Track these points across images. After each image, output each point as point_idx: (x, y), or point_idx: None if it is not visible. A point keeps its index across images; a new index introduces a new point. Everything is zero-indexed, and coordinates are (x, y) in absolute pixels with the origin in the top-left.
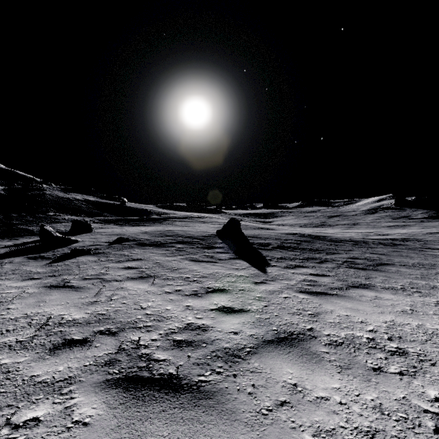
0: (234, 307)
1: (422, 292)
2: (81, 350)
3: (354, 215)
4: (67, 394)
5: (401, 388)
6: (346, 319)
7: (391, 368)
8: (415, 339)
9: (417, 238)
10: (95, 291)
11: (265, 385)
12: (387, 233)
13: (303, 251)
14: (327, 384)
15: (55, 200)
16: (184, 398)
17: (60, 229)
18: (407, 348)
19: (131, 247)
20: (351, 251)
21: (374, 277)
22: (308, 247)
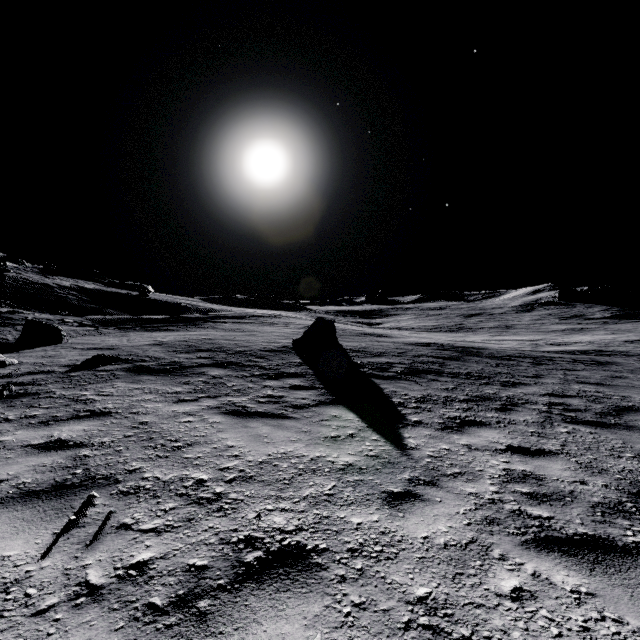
0: None
1: None
2: None
3: (502, 313)
4: None
5: None
6: None
7: None
8: None
9: (618, 350)
10: None
11: None
12: (563, 341)
13: (457, 380)
14: None
15: (21, 287)
16: None
17: (4, 337)
18: None
19: (110, 378)
20: (541, 378)
21: None
22: (462, 372)
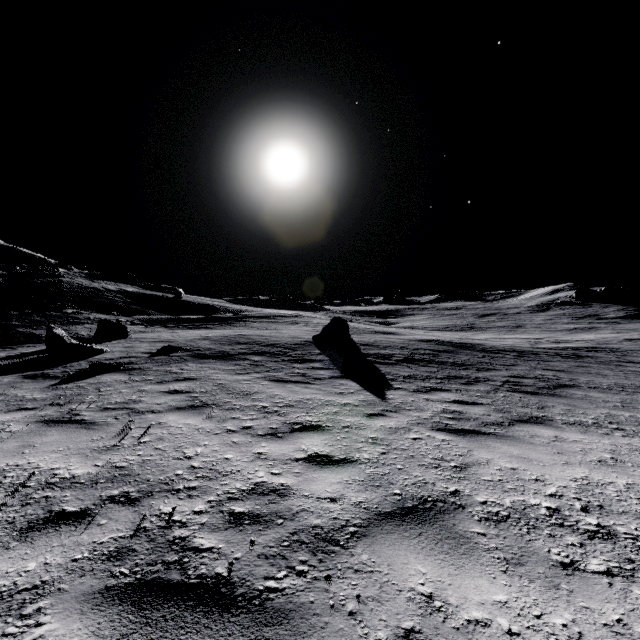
0: (334, 455)
1: (627, 430)
2: (74, 531)
3: (517, 313)
4: (31, 617)
5: (613, 602)
6: (511, 476)
7: (591, 562)
8: (625, 509)
9: (611, 347)
10: (117, 429)
11: (378, 598)
12: (565, 340)
13: (442, 366)
14: (485, 594)
15: (77, 291)
16: (235, 624)
17: (80, 333)
18: (614, 525)
19: (183, 361)
20: (514, 366)
21: (550, 406)
22: (449, 361)
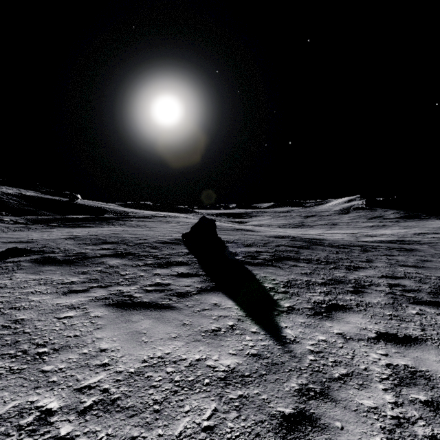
0: None
1: None
2: None
3: (329, 215)
4: None
5: None
6: None
7: None
8: None
9: (413, 240)
10: None
11: None
12: (373, 234)
13: (311, 265)
14: None
15: None
16: None
17: None
18: None
19: (13, 270)
20: (372, 262)
21: None
22: (313, 258)
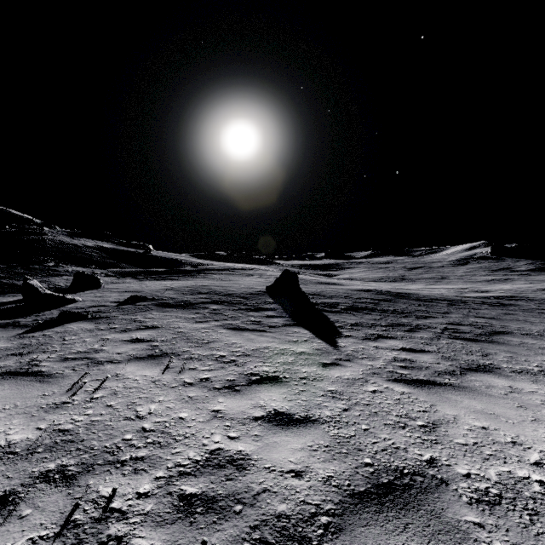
0: (294, 413)
1: None
2: None
3: (441, 266)
4: None
5: None
6: (485, 438)
7: None
8: None
9: (527, 296)
10: (71, 383)
11: None
12: (486, 289)
13: (384, 314)
14: None
15: (58, 247)
16: None
17: (58, 284)
18: None
19: (147, 310)
20: (448, 314)
21: (493, 353)
22: (390, 309)
